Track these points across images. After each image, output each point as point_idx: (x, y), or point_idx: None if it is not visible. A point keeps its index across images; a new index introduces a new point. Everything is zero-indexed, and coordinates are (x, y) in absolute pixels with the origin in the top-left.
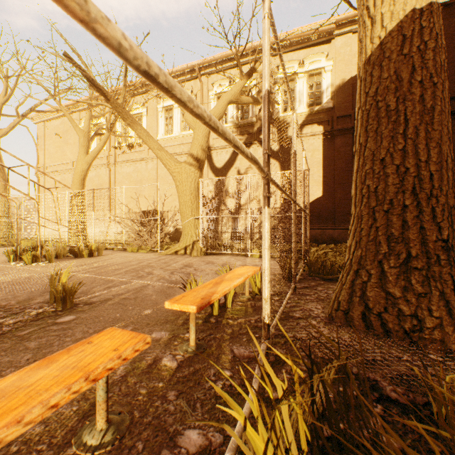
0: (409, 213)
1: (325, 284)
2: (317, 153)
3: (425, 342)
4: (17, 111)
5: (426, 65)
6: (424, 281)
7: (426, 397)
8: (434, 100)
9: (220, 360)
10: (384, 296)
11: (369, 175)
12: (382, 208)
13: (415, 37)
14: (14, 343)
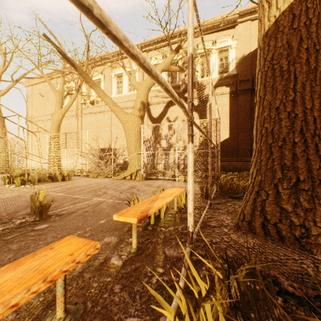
0: (298, 148)
1: (232, 201)
2: (225, 107)
3: (311, 246)
4: (12, 77)
5: (311, 36)
6: (310, 199)
7: (316, 290)
8: (317, 63)
9: (155, 260)
10: (279, 210)
11: (267, 120)
12: (277, 144)
13: (302, 15)
14: (1, 246)
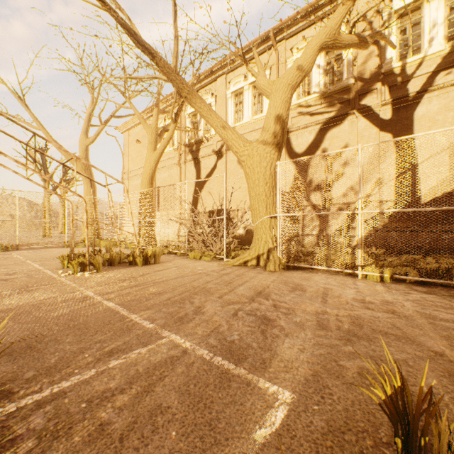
0: None
1: None
2: None
3: None
4: (100, 118)
5: None
6: None
7: None
8: None
9: None
10: None
11: None
12: None
13: None
14: None
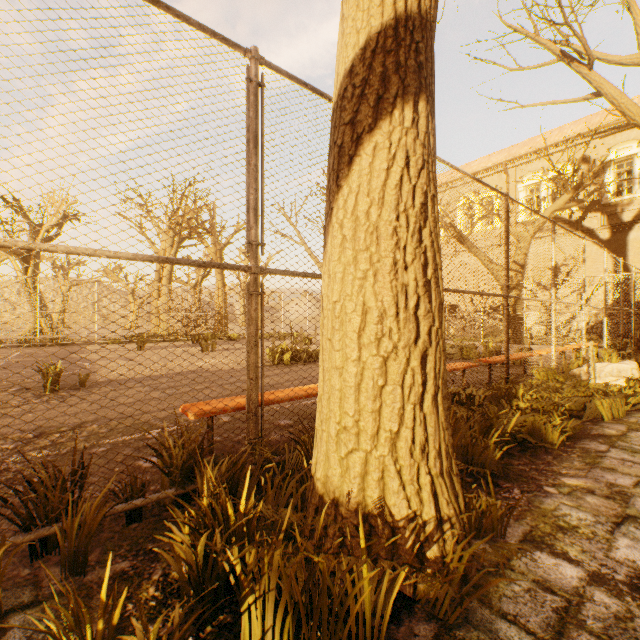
0: None
1: None
2: None
3: None
4: None
5: None
6: None
7: None
8: None
9: None
10: None
11: None
12: None
13: None
14: None
